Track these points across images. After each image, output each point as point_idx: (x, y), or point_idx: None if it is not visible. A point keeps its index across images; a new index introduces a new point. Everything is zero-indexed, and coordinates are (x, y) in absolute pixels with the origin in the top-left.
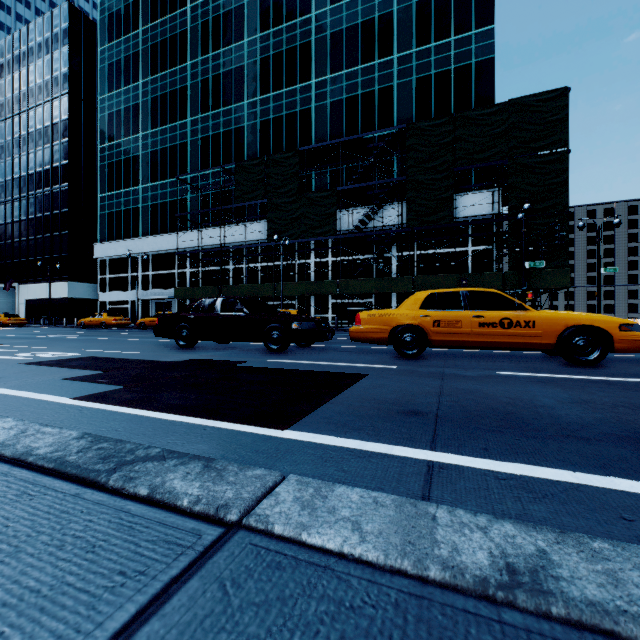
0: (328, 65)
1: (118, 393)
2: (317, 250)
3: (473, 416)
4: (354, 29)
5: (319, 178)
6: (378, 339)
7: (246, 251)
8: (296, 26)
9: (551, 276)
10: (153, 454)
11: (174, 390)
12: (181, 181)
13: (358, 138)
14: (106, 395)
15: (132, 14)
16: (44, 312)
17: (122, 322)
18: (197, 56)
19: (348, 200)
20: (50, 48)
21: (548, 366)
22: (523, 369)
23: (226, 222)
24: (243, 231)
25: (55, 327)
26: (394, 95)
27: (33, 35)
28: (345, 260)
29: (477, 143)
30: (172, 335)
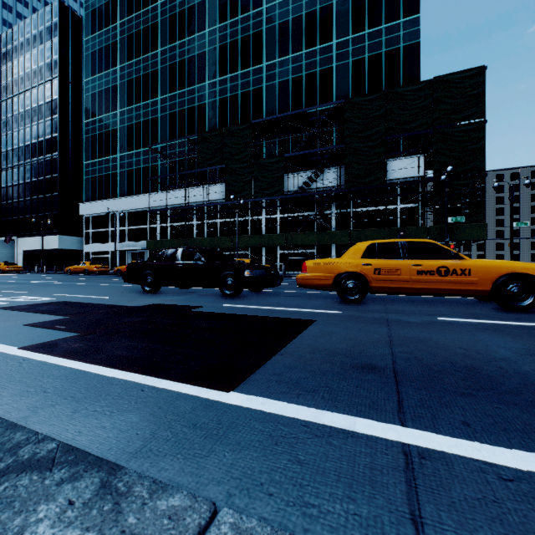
0: (277, 50)
1: (68, 341)
2: (267, 208)
3: (434, 372)
4: (299, 19)
5: (269, 147)
6: (323, 285)
7: (207, 209)
8: (249, 18)
9: (470, 230)
10: (41, 455)
11: (125, 338)
12: (152, 150)
13: (302, 112)
14: (55, 344)
15: (111, 10)
16: (38, 261)
17: (102, 269)
18: (166, 44)
19: (294, 165)
20: (43, 39)
21: (484, 311)
22: (462, 315)
23: (190, 184)
24: (205, 192)
25: (46, 273)
26: (333, 75)
27: (29, 28)
28: (291, 216)
29: (405, 115)
30: (138, 281)
